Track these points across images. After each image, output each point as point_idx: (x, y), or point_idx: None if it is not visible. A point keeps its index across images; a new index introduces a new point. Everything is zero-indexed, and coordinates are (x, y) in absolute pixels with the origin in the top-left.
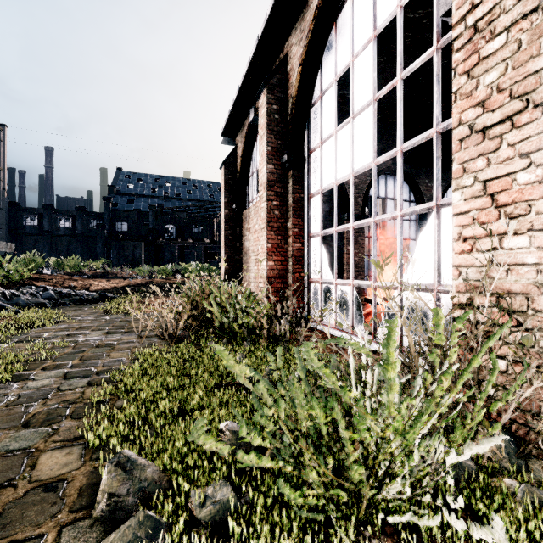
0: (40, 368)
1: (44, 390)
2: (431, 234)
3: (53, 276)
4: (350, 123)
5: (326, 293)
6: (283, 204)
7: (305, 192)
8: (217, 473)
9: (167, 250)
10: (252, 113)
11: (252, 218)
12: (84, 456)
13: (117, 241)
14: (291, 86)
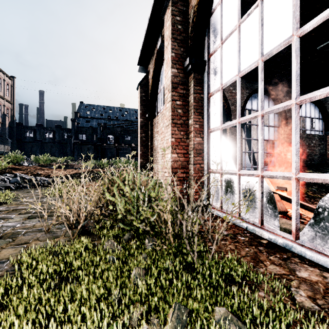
0: None
1: None
2: None
3: (29, 167)
4: (259, 6)
5: (227, 183)
6: (185, 103)
7: (205, 92)
8: None
9: (108, 151)
10: (159, 41)
11: (159, 123)
12: None
13: (77, 145)
14: None
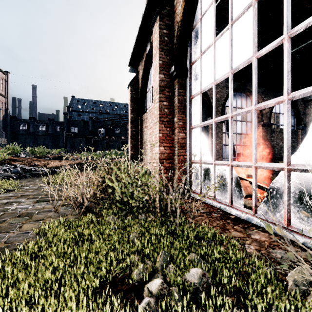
0: None
1: None
2: None
3: (26, 158)
4: (229, 29)
5: (205, 172)
6: (171, 104)
7: (188, 94)
8: None
9: (99, 143)
10: (148, 46)
11: (148, 119)
12: None
13: (70, 138)
14: (177, 14)
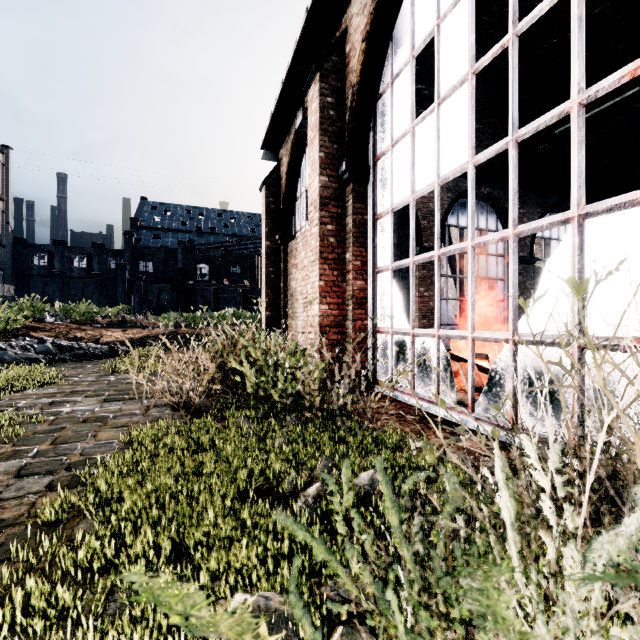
0: None
1: None
2: (567, 260)
3: (56, 324)
4: (435, 112)
5: (399, 348)
6: (341, 228)
7: (370, 212)
8: None
9: (199, 294)
10: (300, 116)
11: (300, 251)
12: None
13: (139, 283)
14: (351, 71)
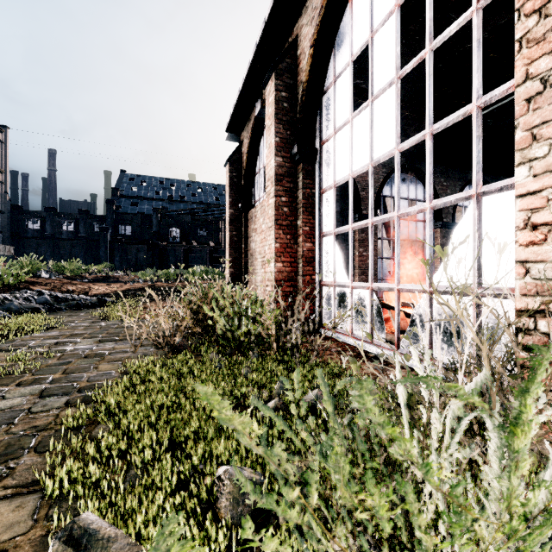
0: (14, 383)
1: (12, 412)
2: (469, 228)
3: (51, 280)
4: (369, 107)
5: (340, 298)
6: (293, 200)
7: (317, 187)
8: (212, 547)
9: (171, 254)
10: (258, 105)
11: (258, 218)
12: (38, 511)
13: (120, 244)
14: (301, 71)
